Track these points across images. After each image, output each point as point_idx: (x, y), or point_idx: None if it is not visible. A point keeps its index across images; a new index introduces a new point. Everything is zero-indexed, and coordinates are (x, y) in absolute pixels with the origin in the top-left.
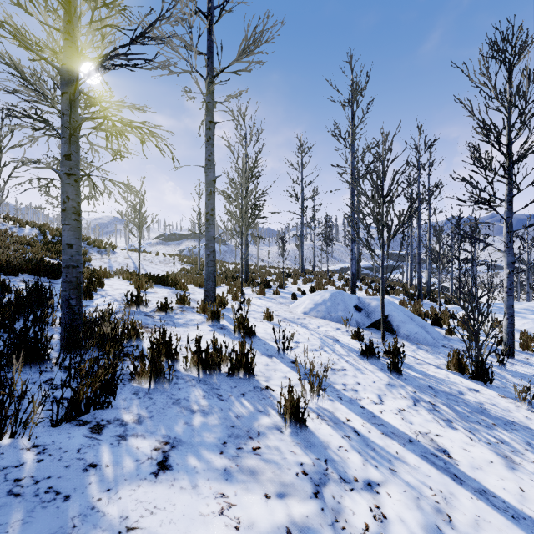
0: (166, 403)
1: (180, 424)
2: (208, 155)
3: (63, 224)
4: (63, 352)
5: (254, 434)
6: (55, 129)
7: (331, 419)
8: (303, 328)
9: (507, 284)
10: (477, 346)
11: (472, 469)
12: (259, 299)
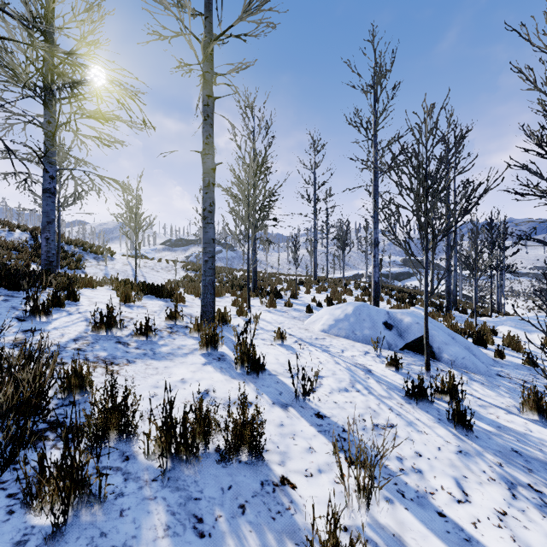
0: None
1: None
2: (205, 137)
3: None
4: None
5: None
6: None
7: None
8: (324, 353)
9: None
10: None
11: None
12: (268, 313)
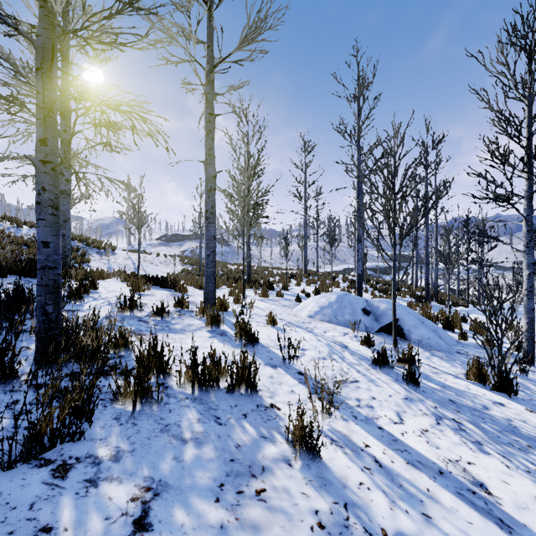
0: (153, 430)
1: (168, 459)
2: (207, 149)
3: (38, 219)
4: (34, 368)
5: (258, 470)
6: (30, 111)
7: (347, 445)
8: (309, 333)
9: (527, 287)
10: (501, 355)
11: (518, 509)
12: (261, 302)
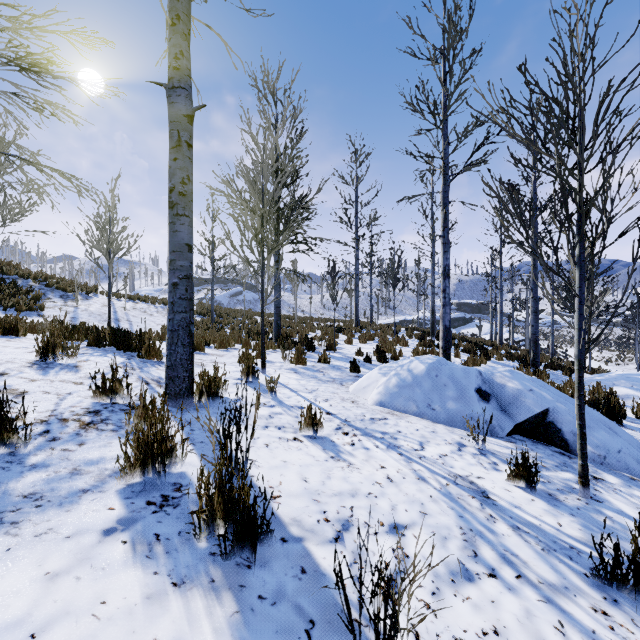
0: None
1: None
2: (173, 57)
3: None
4: None
5: None
6: None
7: None
8: (391, 452)
9: None
10: None
11: None
12: (294, 374)
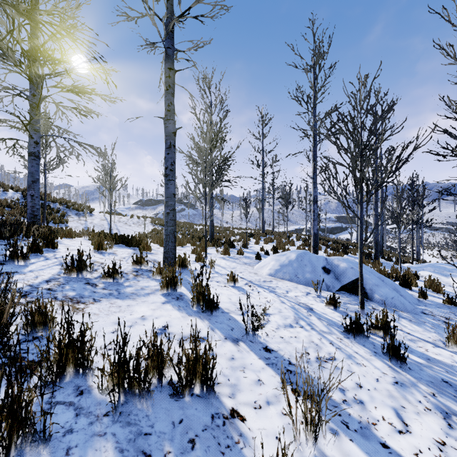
0: None
1: None
2: (167, 105)
3: None
4: None
5: None
6: None
7: None
8: (271, 293)
9: None
10: None
11: None
12: (223, 260)
